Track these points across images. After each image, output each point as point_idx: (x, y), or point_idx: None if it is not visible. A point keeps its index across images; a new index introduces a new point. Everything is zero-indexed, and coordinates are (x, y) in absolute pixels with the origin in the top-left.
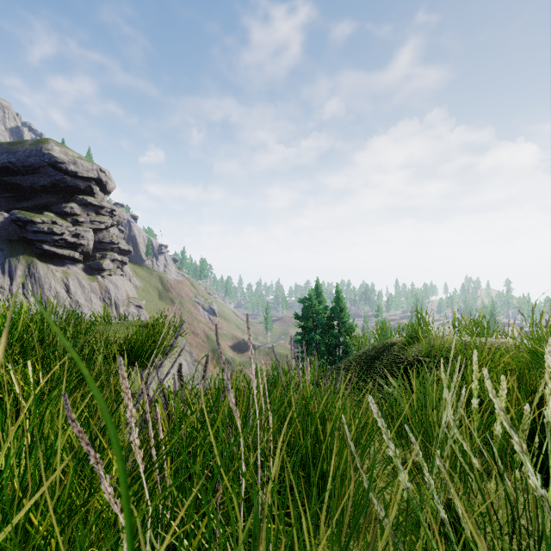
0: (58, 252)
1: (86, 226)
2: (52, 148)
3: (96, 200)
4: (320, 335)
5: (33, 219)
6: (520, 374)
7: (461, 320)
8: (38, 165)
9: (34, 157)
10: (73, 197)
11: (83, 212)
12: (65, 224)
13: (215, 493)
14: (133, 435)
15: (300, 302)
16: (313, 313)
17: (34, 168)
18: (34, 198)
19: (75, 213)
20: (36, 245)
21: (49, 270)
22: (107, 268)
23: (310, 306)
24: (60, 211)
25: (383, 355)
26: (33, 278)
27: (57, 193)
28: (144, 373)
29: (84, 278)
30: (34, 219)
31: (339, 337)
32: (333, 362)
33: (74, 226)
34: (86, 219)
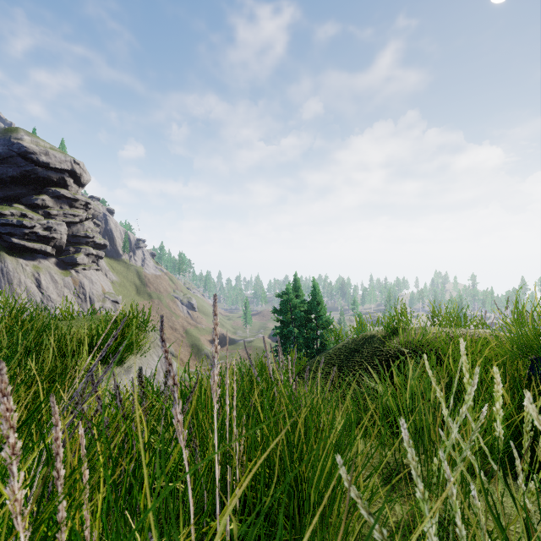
0: (28, 246)
1: (59, 219)
2: (21, 137)
3: (70, 192)
4: (299, 328)
5: (0, 211)
6: (501, 365)
7: (439, 311)
8: (6, 155)
9: (1, 147)
10: (45, 189)
11: (55, 204)
12: (36, 216)
13: (176, 520)
14: (15, 484)
15: (278, 296)
16: (292, 307)
17: (2, 158)
18: (2, 189)
19: (47, 205)
20: (4, 238)
21: (18, 265)
22: (81, 262)
23: (288, 299)
24: (31, 203)
25: (363, 347)
26: (0, 273)
27: (27, 184)
28: (109, 371)
29: (57, 273)
30: (1, 211)
31: (317, 330)
32: (311, 354)
33: (46, 219)
34: (59, 212)
